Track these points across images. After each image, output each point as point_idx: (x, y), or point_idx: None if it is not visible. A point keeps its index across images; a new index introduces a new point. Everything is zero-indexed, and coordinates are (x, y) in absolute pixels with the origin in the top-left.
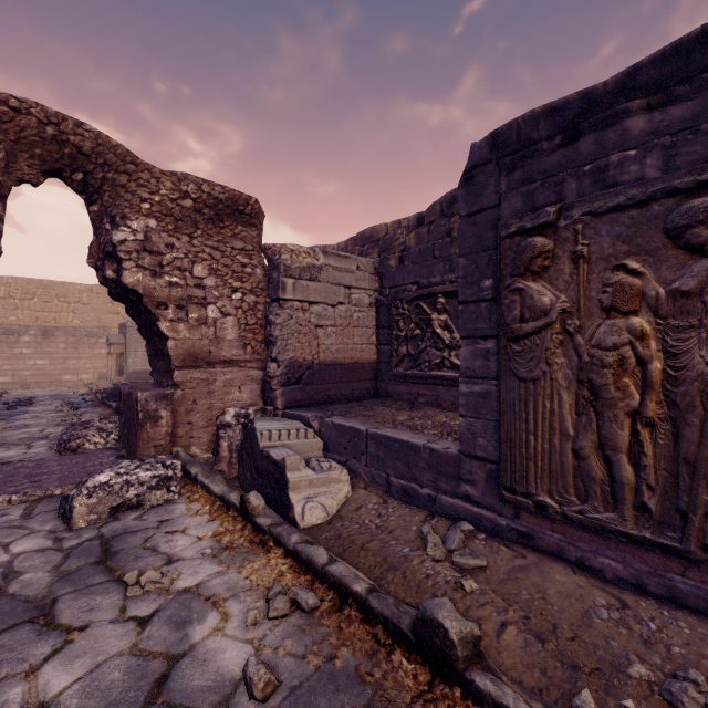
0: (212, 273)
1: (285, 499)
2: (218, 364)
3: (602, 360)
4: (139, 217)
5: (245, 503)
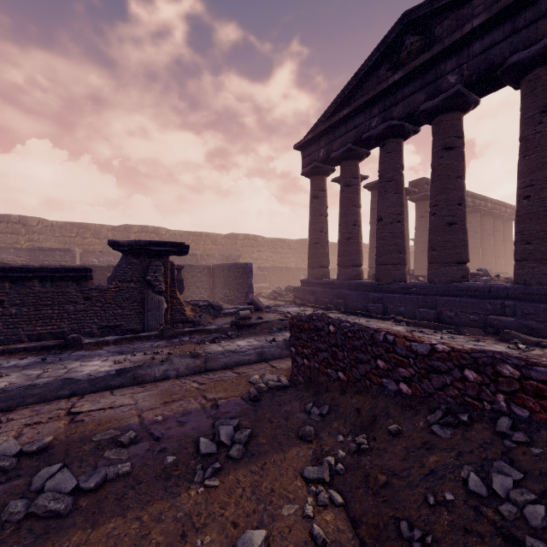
0: None
1: None
2: None
3: None
4: None
5: None
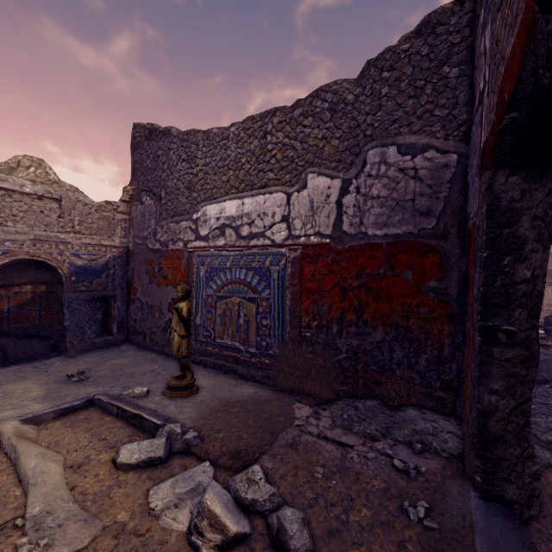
0: None
1: None
2: None
3: None
4: None
5: None
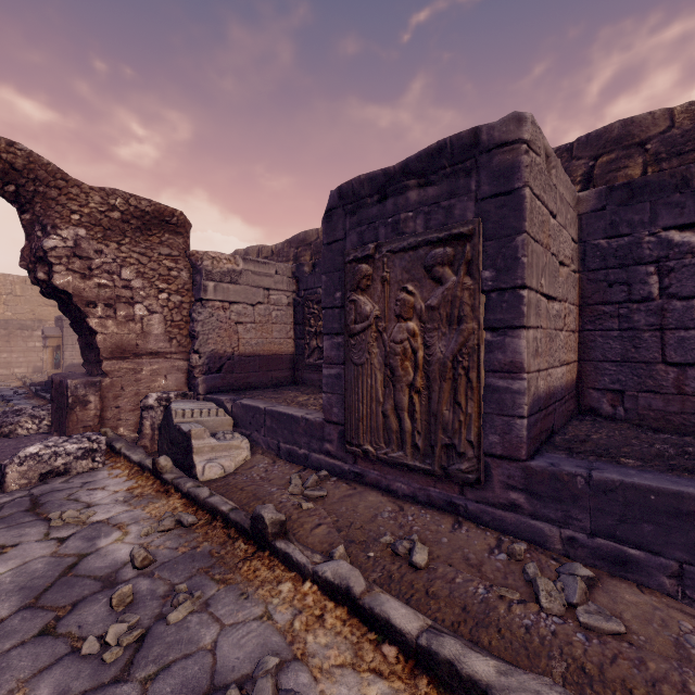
0: (140, 276)
1: (191, 461)
2: (145, 356)
3: (395, 350)
4: (70, 227)
5: (155, 464)
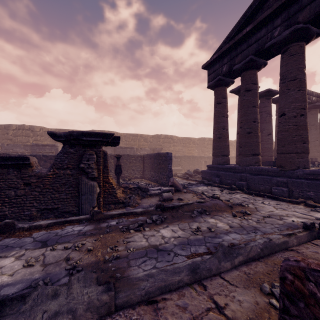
0: None
1: None
2: None
3: None
4: None
5: None
